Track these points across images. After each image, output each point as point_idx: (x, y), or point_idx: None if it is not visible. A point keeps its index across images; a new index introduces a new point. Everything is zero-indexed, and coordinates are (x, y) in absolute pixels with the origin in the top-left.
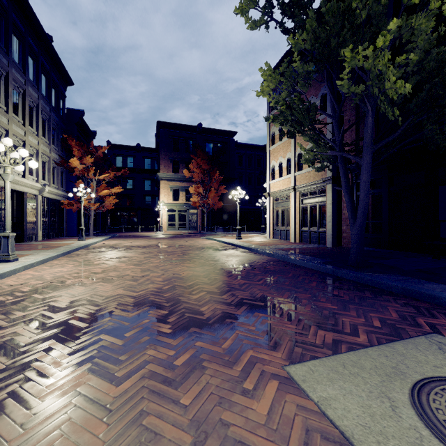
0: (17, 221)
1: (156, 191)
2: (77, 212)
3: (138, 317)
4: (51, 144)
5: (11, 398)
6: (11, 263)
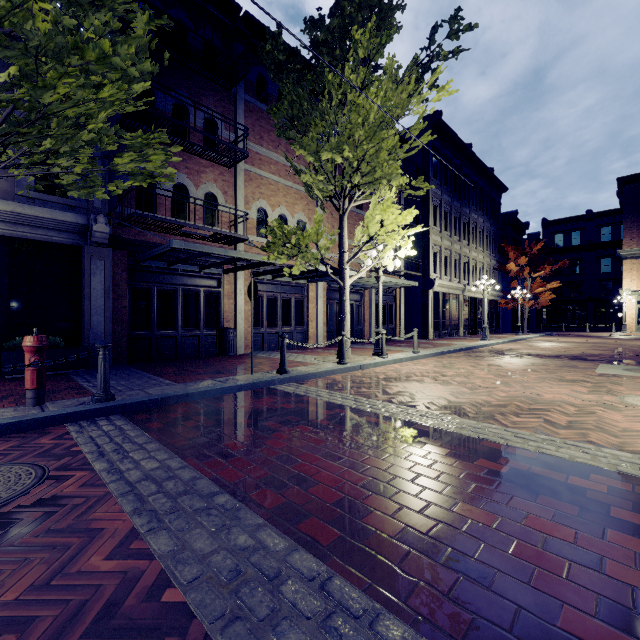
0: (471, 319)
1: (621, 273)
2: (510, 310)
3: (555, 356)
4: (491, 254)
5: (521, 357)
6: (487, 341)
